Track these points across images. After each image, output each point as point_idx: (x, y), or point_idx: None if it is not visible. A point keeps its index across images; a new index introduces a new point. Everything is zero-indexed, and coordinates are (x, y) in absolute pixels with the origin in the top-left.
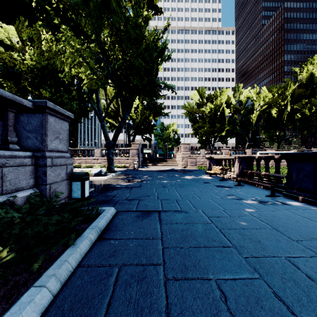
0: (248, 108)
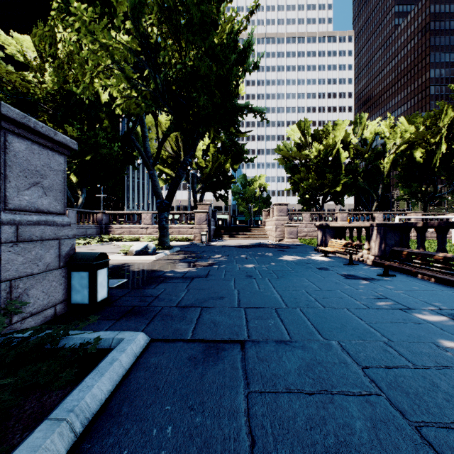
0: (377, 149)
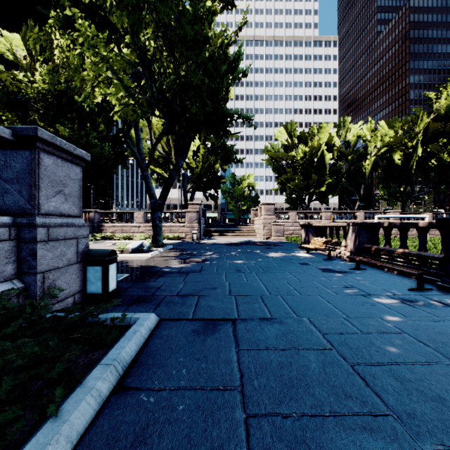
0: (359, 151)
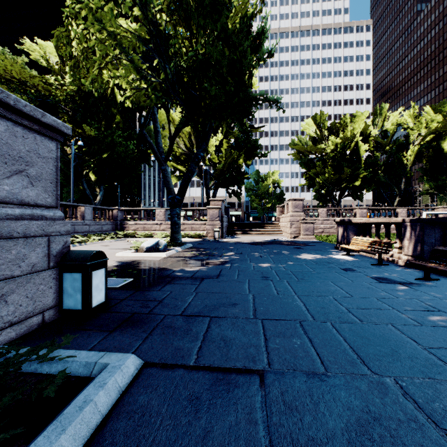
0: (400, 141)
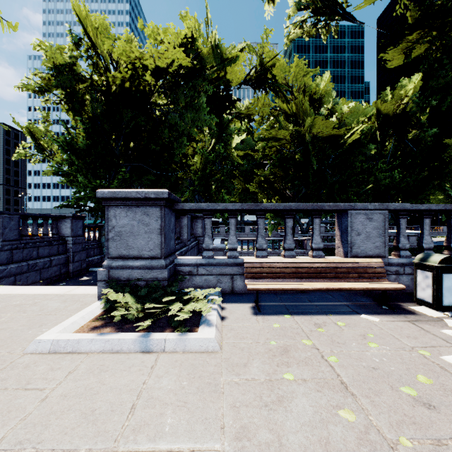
0: None
